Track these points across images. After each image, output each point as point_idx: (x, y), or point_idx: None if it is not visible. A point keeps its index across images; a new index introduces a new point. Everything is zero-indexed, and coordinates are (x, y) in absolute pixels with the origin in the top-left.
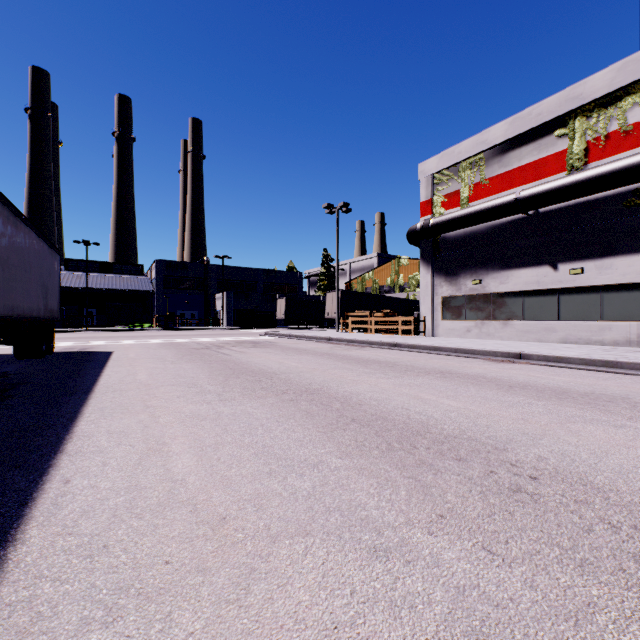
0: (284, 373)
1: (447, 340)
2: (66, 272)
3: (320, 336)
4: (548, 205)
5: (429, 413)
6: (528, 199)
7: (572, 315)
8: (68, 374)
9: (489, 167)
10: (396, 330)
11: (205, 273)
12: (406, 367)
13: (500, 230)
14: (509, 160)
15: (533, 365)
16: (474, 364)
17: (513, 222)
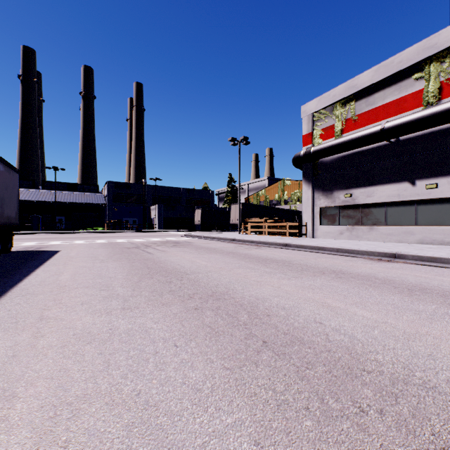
0: (194, 273)
1: (326, 241)
2: (42, 190)
3: (226, 237)
4: (408, 133)
5: (348, 331)
6: (392, 129)
7: (427, 221)
8: (1, 274)
9: (358, 106)
10: (284, 233)
11: (143, 191)
12: (301, 266)
13: (367, 155)
14: (374, 100)
15: (410, 264)
16: (358, 263)
17: (378, 148)
